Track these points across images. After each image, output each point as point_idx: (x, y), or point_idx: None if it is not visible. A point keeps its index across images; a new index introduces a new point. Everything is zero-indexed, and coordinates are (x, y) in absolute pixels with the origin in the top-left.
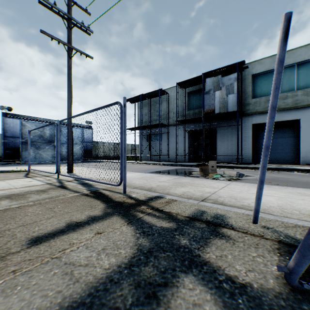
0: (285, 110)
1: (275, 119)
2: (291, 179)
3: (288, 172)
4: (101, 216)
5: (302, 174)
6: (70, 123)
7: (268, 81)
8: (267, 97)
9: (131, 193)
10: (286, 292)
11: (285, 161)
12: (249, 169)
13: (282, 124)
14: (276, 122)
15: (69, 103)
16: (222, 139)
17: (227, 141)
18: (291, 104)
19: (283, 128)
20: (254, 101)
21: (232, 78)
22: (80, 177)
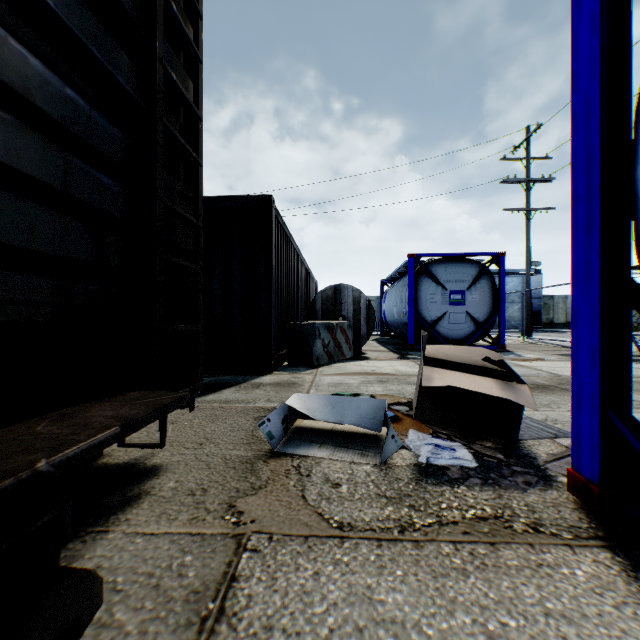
0: None
1: None
2: None
3: None
4: None
5: None
6: (528, 288)
7: None
8: None
9: None
10: (639, 359)
11: None
12: None
13: None
14: None
15: (528, 268)
16: None
17: None
18: None
19: None
20: None
21: None
22: (543, 341)
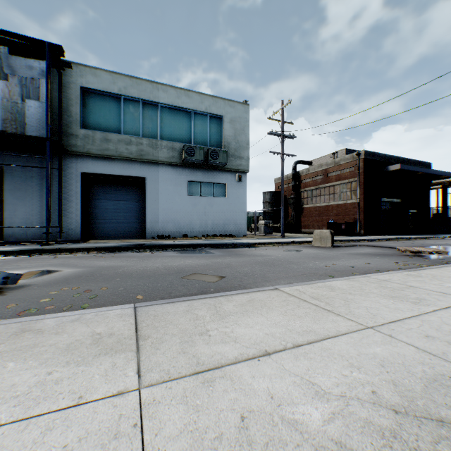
0: (129, 161)
1: (117, 171)
2: (124, 269)
3: (129, 253)
4: None
5: (145, 254)
6: None
7: (107, 109)
8: (105, 133)
9: None
10: None
11: (130, 234)
12: (67, 253)
13: (126, 180)
14: (119, 176)
15: None
16: (18, 192)
17: (33, 197)
18: (136, 155)
19: (127, 187)
20: (85, 134)
21: (37, 68)
22: None
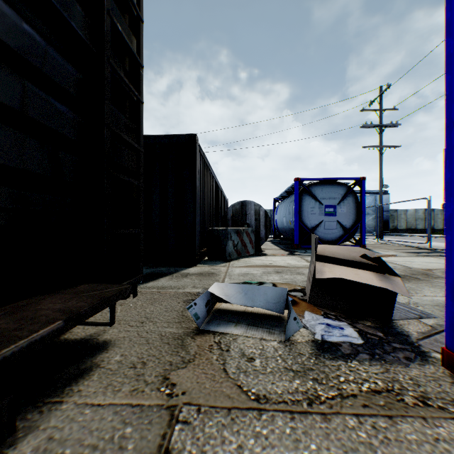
0: None
1: None
2: None
3: None
4: (415, 249)
5: None
6: (381, 203)
7: None
8: None
9: (433, 248)
10: None
11: None
12: None
13: None
14: None
15: (380, 189)
16: None
17: None
18: None
19: None
20: None
21: None
22: (392, 242)
